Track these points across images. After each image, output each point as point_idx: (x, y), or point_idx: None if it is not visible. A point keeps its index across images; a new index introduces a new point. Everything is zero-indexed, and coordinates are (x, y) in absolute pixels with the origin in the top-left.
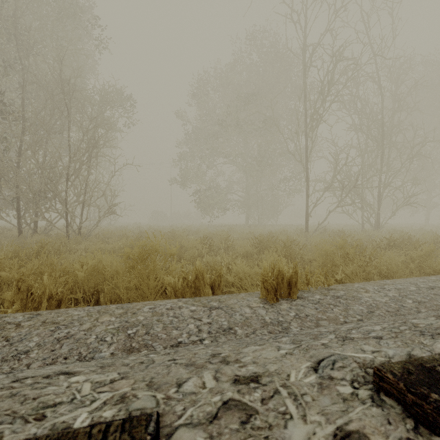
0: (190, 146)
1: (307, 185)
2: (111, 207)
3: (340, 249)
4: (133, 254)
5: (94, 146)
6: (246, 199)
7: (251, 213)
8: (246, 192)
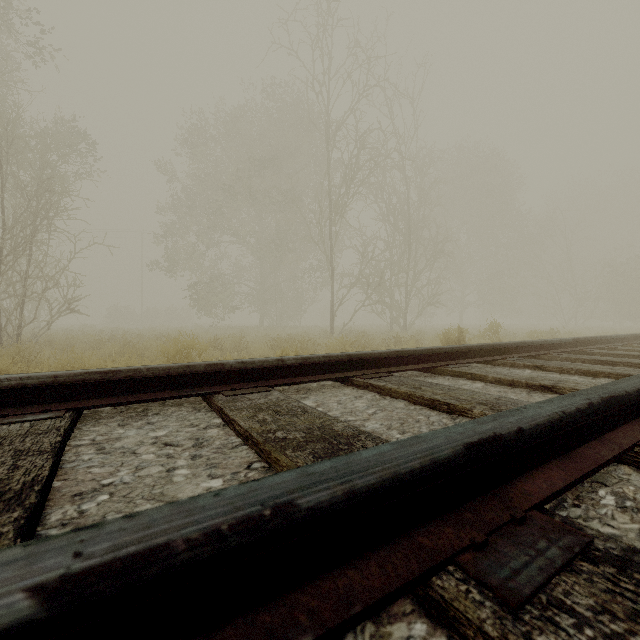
0: (179, 215)
1: (332, 280)
2: (71, 303)
3: (341, 344)
4: (169, 350)
5: (44, 216)
6: (261, 293)
7: (268, 311)
8: (261, 282)
